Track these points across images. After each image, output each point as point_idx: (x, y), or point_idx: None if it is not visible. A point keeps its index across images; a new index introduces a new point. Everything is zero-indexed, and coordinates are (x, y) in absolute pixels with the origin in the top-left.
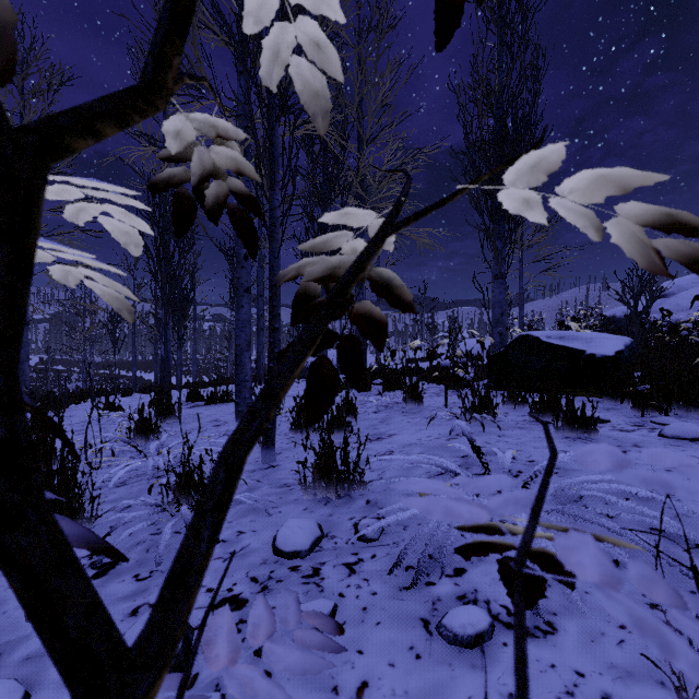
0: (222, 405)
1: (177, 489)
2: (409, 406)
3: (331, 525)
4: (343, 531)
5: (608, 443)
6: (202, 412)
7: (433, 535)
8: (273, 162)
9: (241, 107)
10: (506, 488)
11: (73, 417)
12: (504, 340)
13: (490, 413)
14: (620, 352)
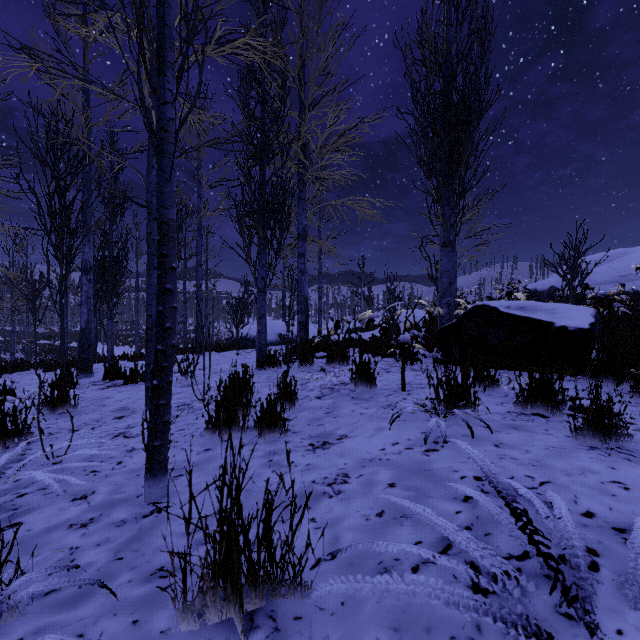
0: (142, 385)
1: None
2: (358, 389)
3: None
4: None
5: None
6: (113, 395)
7: None
8: (162, 30)
9: (154, 22)
10: (600, 617)
11: None
12: (452, 310)
13: (470, 405)
14: (594, 324)
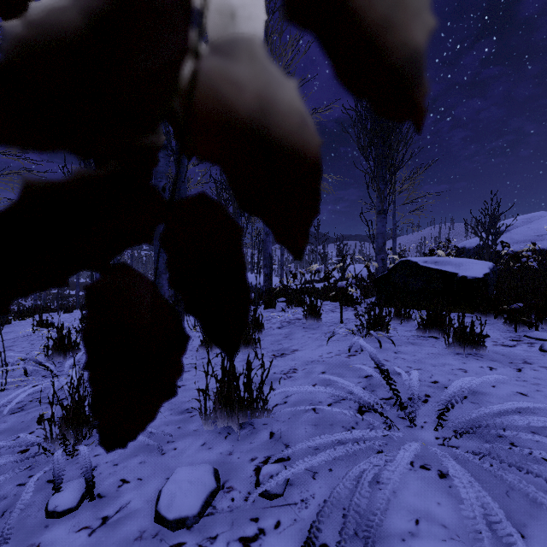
0: None
1: (63, 423)
2: (308, 322)
3: (229, 470)
4: (242, 479)
5: (500, 360)
6: None
7: (351, 501)
8: None
9: None
10: (418, 418)
11: (11, 333)
12: (385, 265)
13: (384, 329)
14: (487, 274)
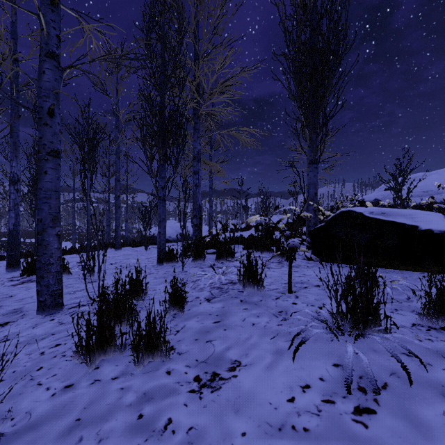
0: None
1: None
2: (246, 290)
3: None
4: None
5: None
6: (17, 293)
7: None
8: None
9: None
10: None
11: None
12: (317, 215)
13: (379, 322)
14: None
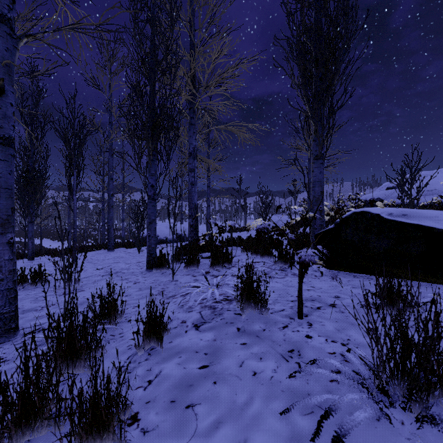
0: (25, 291)
1: None
2: (245, 312)
3: None
4: None
5: None
6: None
7: None
8: None
9: None
10: None
11: None
12: (323, 216)
13: None
14: None
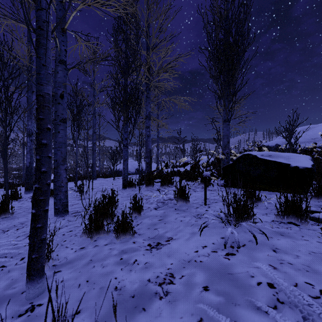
0: None
1: None
2: (179, 203)
3: None
4: None
5: None
6: None
7: None
8: None
9: None
10: None
11: None
12: (229, 157)
13: (250, 218)
14: (314, 165)
